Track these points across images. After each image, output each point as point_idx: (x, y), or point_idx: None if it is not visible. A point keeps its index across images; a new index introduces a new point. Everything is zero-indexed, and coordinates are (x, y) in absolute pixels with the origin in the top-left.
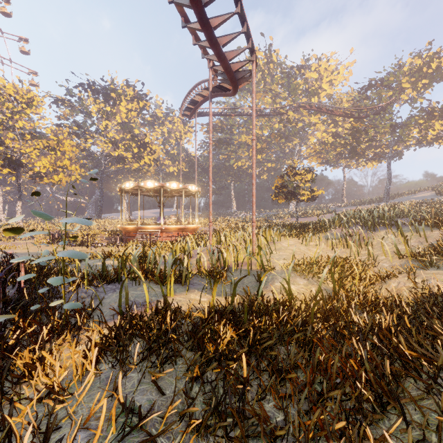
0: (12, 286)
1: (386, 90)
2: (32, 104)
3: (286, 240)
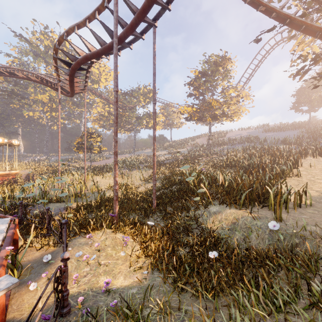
0: None
1: (134, 98)
2: None
3: (94, 177)
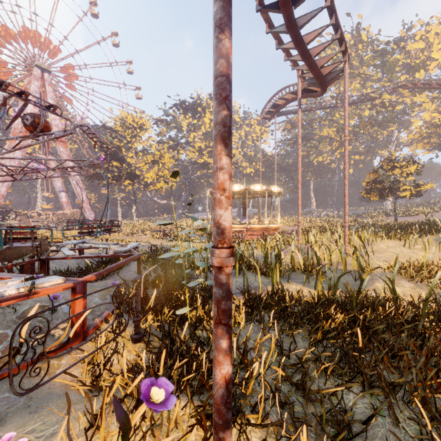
0: (159, 268)
1: None
2: (142, 128)
3: (383, 242)
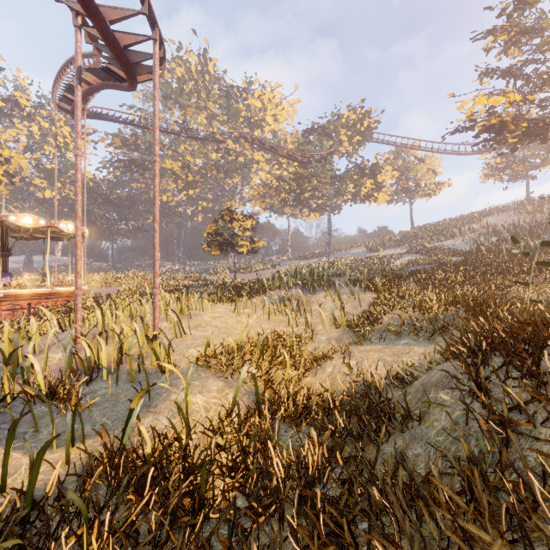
0: None
1: (327, 138)
2: None
3: (215, 308)
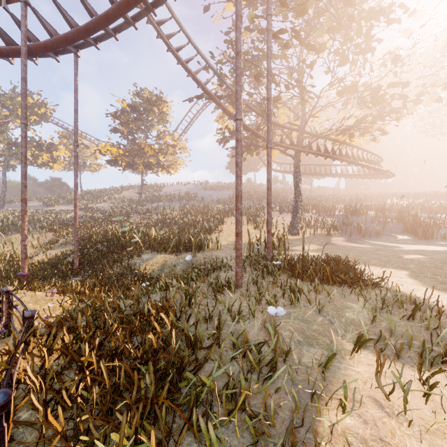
0: None
1: (3, 107)
2: None
3: None
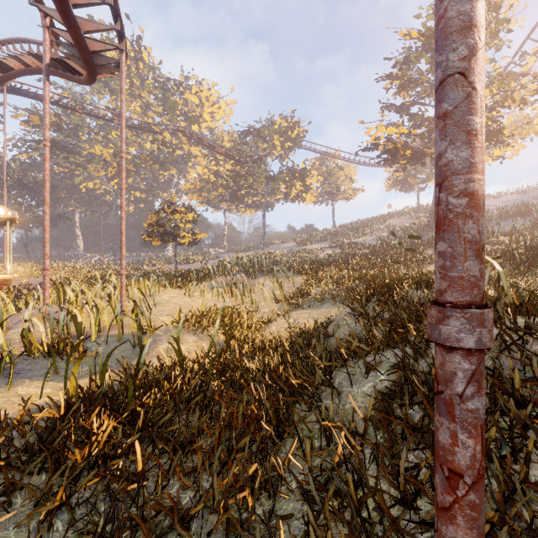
0: None
1: (262, 141)
2: None
3: (166, 292)
